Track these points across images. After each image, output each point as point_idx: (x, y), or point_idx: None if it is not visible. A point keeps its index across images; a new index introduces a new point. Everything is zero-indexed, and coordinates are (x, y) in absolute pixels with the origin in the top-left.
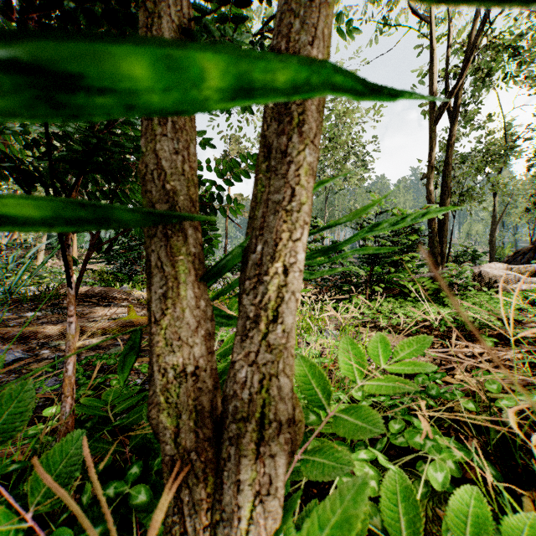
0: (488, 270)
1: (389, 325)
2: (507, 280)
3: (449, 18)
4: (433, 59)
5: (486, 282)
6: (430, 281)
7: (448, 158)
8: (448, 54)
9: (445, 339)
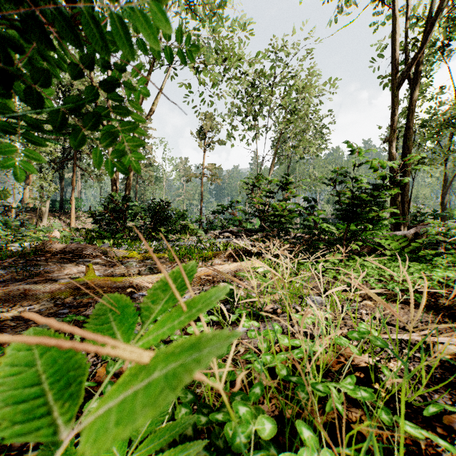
0: None
1: None
2: None
3: None
4: (395, 28)
5: None
6: (406, 239)
7: (409, 122)
8: (407, 26)
9: None
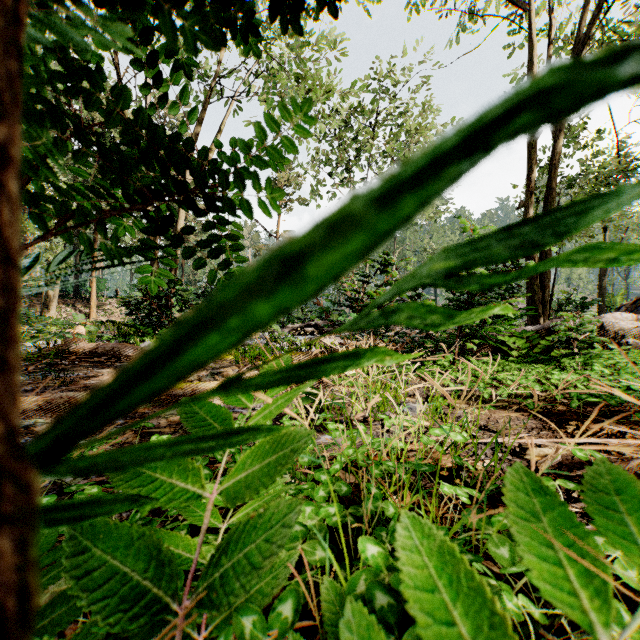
0: (612, 321)
1: (490, 395)
2: (638, 335)
3: (551, 9)
4: (533, 57)
5: (609, 337)
6: (537, 336)
7: (551, 182)
8: (550, 53)
9: (581, 419)
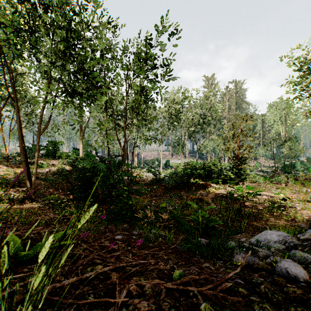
0: None
1: None
2: None
3: None
4: None
5: None
6: None
7: None
8: None
9: None
